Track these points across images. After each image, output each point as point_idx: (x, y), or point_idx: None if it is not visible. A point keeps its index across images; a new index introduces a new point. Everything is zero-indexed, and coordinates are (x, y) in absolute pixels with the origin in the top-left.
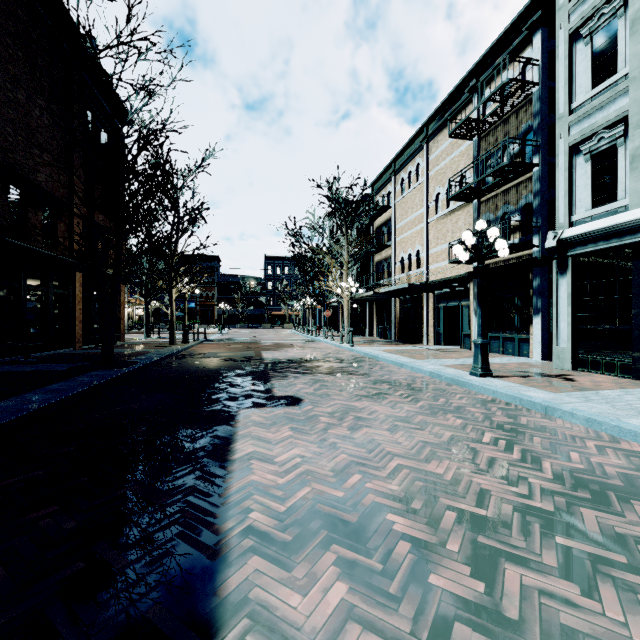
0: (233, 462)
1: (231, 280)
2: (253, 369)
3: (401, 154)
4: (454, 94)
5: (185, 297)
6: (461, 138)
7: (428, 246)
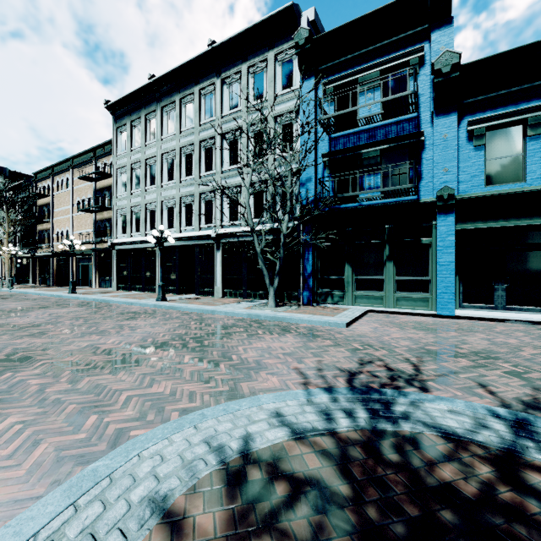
0: None
1: None
2: None
3: (57, 165)
4: (85, 153)
5: None
6: (86, 180)
7: (73, 229)
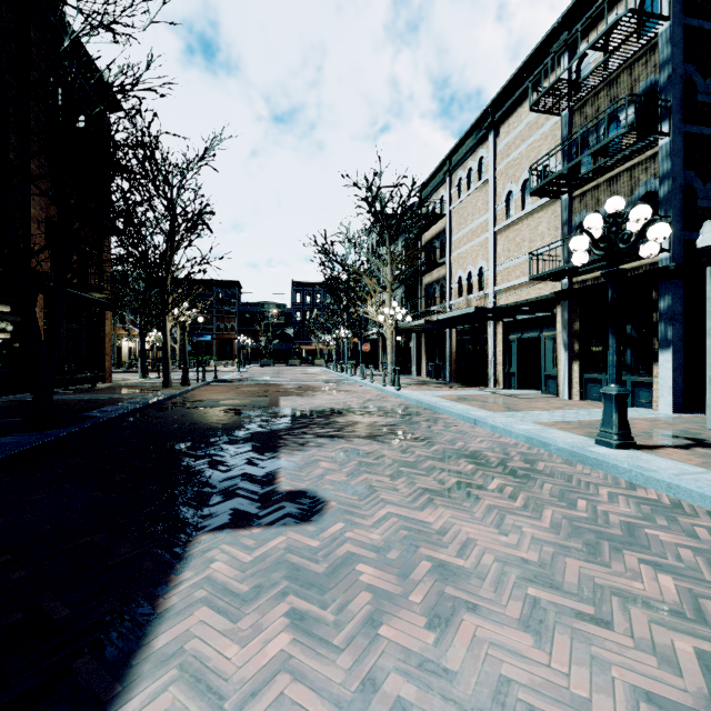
0: None
1: (253, 309)
2: (259, 428)
3: (458, 147)
4: (533, 58)
5: (184, 327)
6: (546, 112)
7: (495, 261)
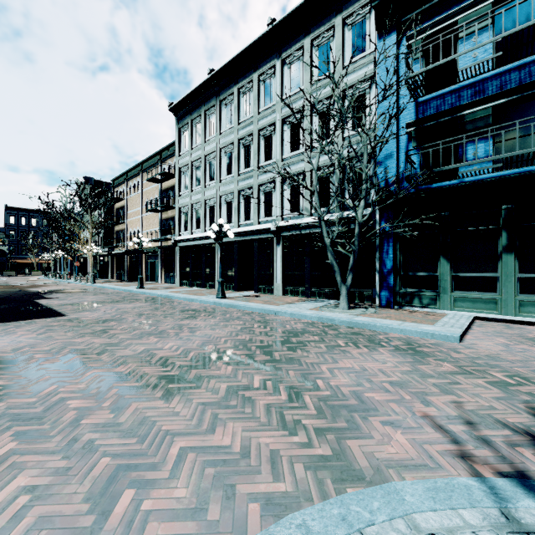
0: (42, 304)
1: None
2: (28, 294)
3: (130, 171)
4: (153, 157)
5: None
6: (153, 182)
7: (143, 229)
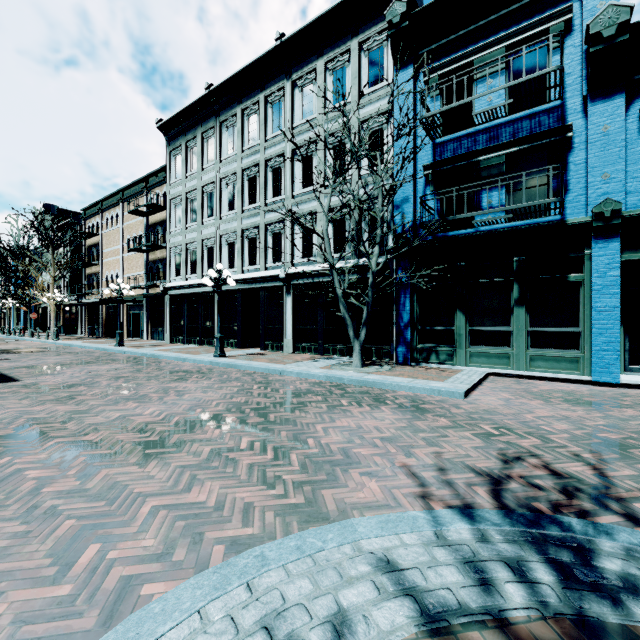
0: None
1: None
2: None
3: (106, 199)
4: (136, 183)
5: None
6: (137, 215)
7: (123, 272)
